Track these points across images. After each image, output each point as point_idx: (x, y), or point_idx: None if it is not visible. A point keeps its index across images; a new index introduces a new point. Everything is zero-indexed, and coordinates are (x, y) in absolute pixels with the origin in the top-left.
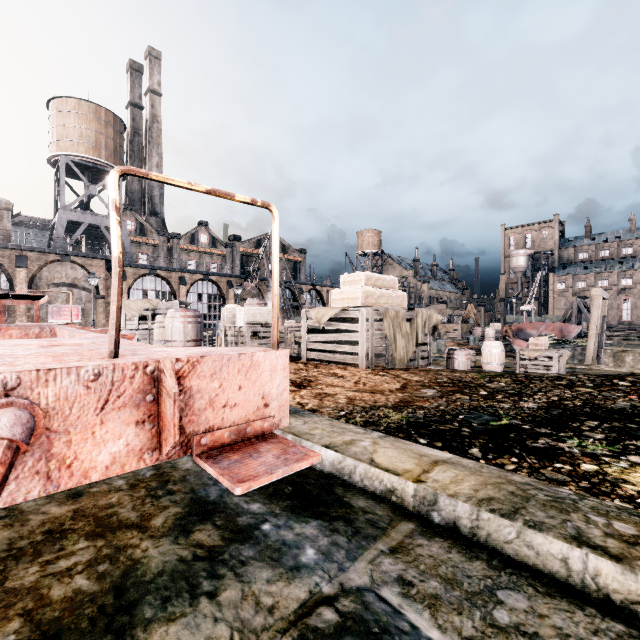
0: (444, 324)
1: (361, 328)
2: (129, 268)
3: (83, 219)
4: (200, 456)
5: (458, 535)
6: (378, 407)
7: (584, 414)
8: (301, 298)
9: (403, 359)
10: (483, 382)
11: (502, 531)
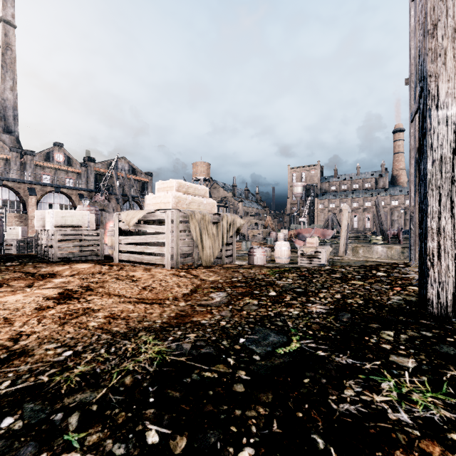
0: (251, 230)
1: (167, 229)
2: None
3: None
4: None
5: None
6: (137, 332)
7: (373, 318)
8: None
9: (209, 258)
10: (273, 279)
11: None
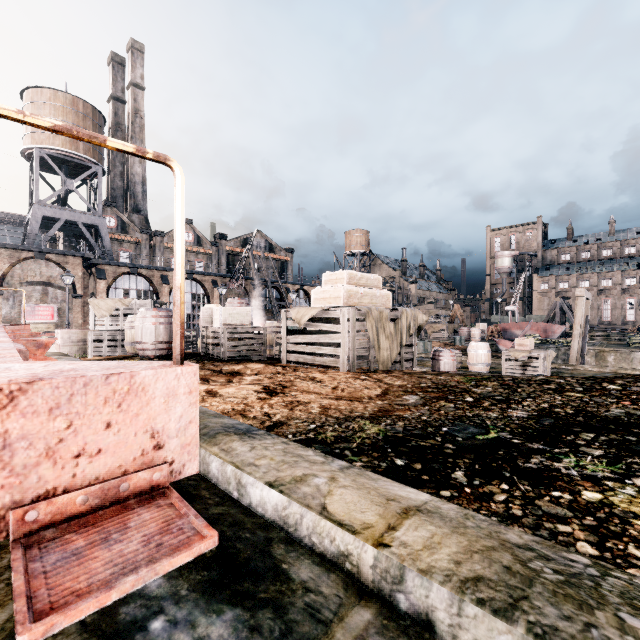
0: (431, 324)
1: (342, 329)
2: (108, 266)
3: (59, 215)
4: (17, 544)
5: (432, 634)
6: (354, 418)
7: (578, 424)
8: (288, 298)
9: (387, 361)
10: (469, 387)
11: (495, 639)
